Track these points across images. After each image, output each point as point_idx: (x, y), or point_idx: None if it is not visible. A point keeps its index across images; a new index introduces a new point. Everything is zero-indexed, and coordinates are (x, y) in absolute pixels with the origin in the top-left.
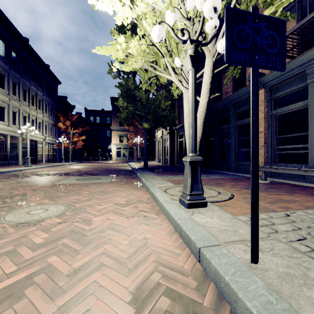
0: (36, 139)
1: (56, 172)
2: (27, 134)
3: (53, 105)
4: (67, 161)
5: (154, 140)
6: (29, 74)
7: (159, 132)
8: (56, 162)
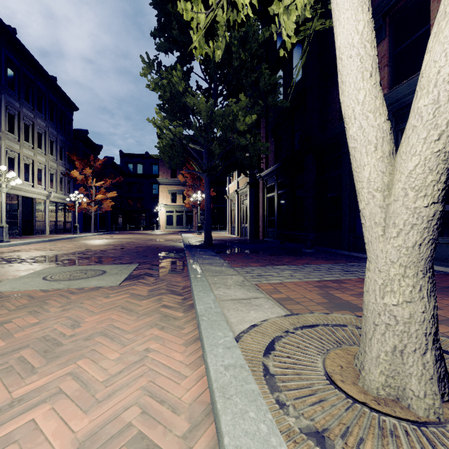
0: (33, 195)
1: (39, 254)
2: (1, 185)
3: (65, 143)
4: (89, 231)
5: (225, 199)
6: (19, 90)
7: (232, 184)
8: (71, 232)
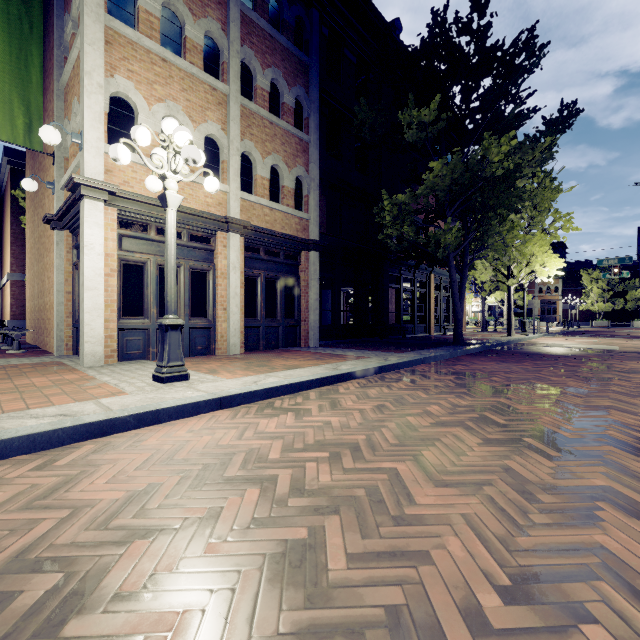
0: None
1: None
2: None
3: None
4: None
5: None
6: None
7: None
8: None
